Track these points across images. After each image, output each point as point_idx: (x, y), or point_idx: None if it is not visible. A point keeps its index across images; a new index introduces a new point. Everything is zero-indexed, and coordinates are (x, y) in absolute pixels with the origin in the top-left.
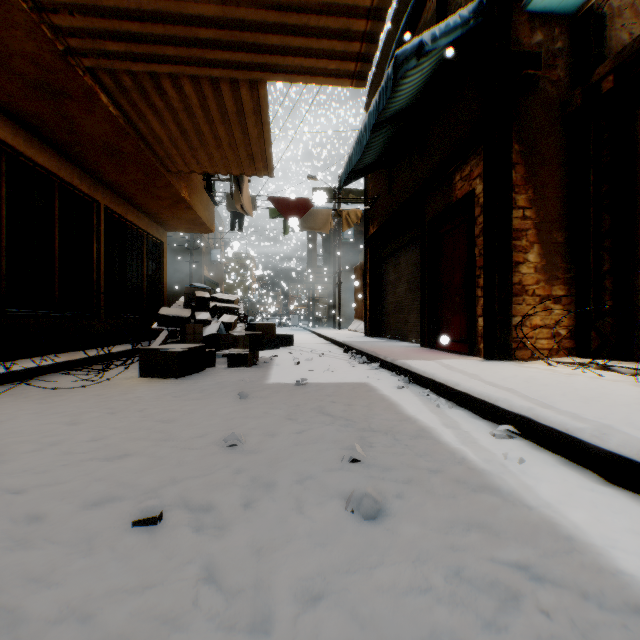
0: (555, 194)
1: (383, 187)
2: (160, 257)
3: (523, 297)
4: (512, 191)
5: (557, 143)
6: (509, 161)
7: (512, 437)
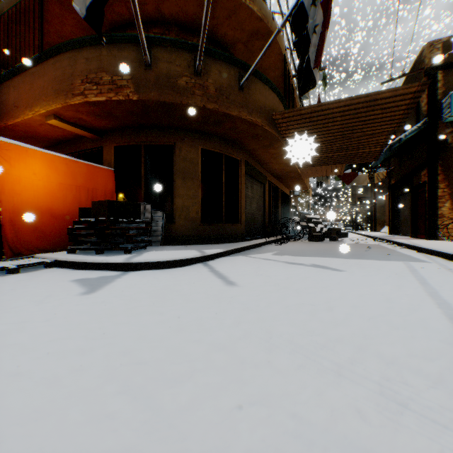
0: None
1: (396, 163)
2: (288, 201)
3: (442, 218)
4: (436, 183)
5: None
6: (435, 173)
7: (403, 248)
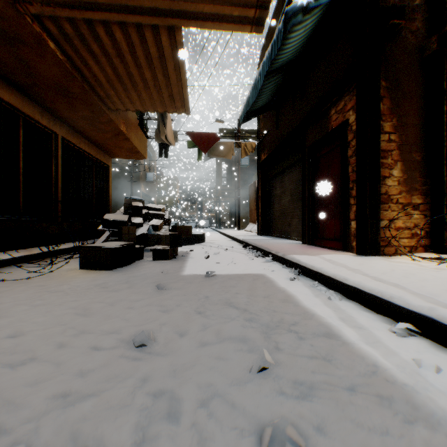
0: (414, 122)
1: (272, 124)
2: (106, 177)
3: (388, 204)
4: (380, 119)
5: (416, 81)
6: (377, 95)
7: (412, 335)
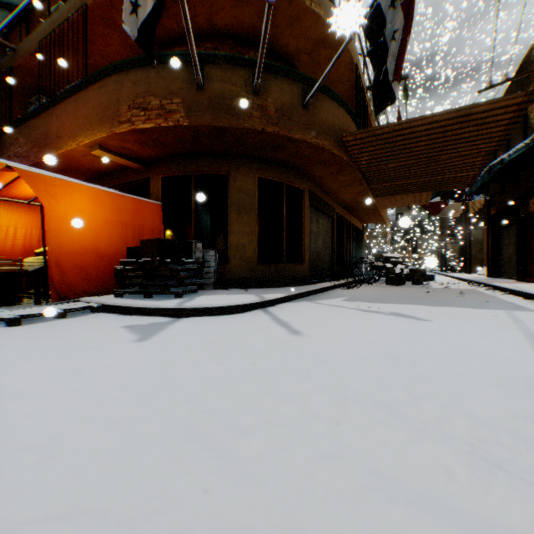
0: None
1: (497, 189)
2: (360, 237)
3: None
4: None
5: None
6: None
7: (506, 293)
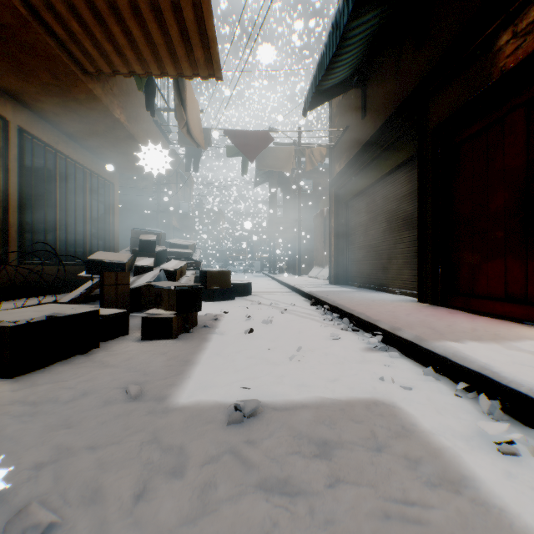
0: None
1: (353, 115)
2: (110, 199)
3: None
4: None
5: None
6: None
7: None
